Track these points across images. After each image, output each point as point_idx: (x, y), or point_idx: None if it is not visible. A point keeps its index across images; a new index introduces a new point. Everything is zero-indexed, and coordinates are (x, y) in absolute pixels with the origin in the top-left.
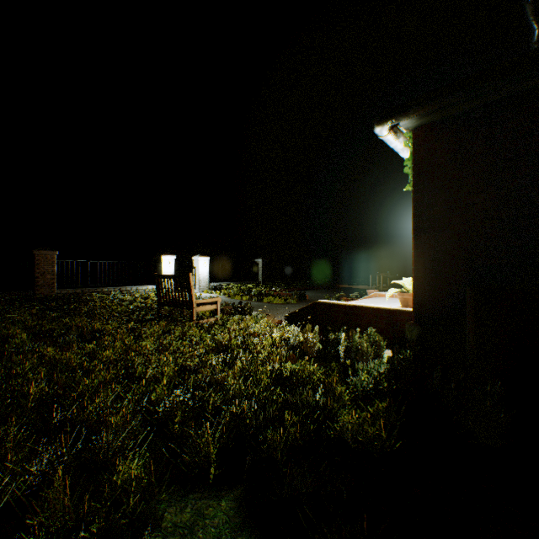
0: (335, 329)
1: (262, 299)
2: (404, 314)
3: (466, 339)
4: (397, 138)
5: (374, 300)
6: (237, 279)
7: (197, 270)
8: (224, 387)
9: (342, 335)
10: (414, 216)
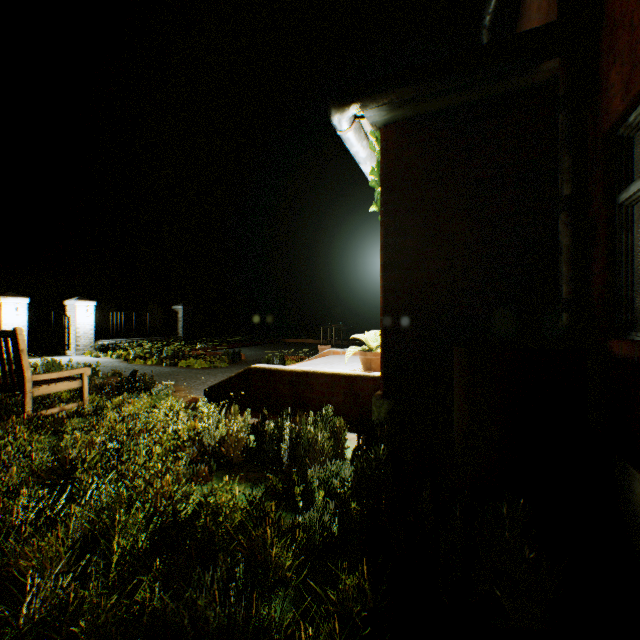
0: (278, 406)
1: (178, 362)
2: (369, 381)
3: (454, 419)
4: (361, 140)
5: (328, 359)
6: (145, 333)
7: (73, 321)
8: (23, 588)
9: (285, 425)
10: (383, 246)
